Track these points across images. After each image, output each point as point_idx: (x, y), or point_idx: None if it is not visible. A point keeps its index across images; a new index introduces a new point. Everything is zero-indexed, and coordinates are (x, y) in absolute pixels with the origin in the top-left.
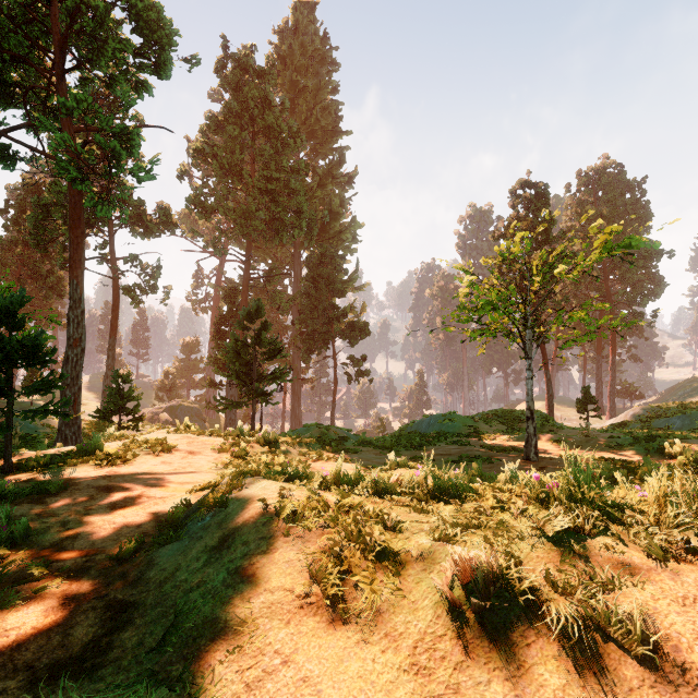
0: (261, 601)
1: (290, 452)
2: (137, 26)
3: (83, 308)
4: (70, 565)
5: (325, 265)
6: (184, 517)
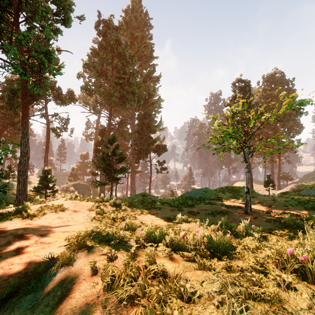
0: None
1: (127, 209)
2: None
3: (28, 137)
4: None
5: (146, 118)
6: (48, 267)
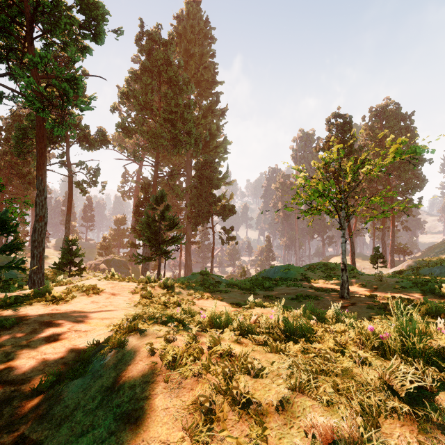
0: None
1: (182, 293)
2: (81, 8)
3: (46, 195)
4: None
5: (207, 168)
6: (93, 353)
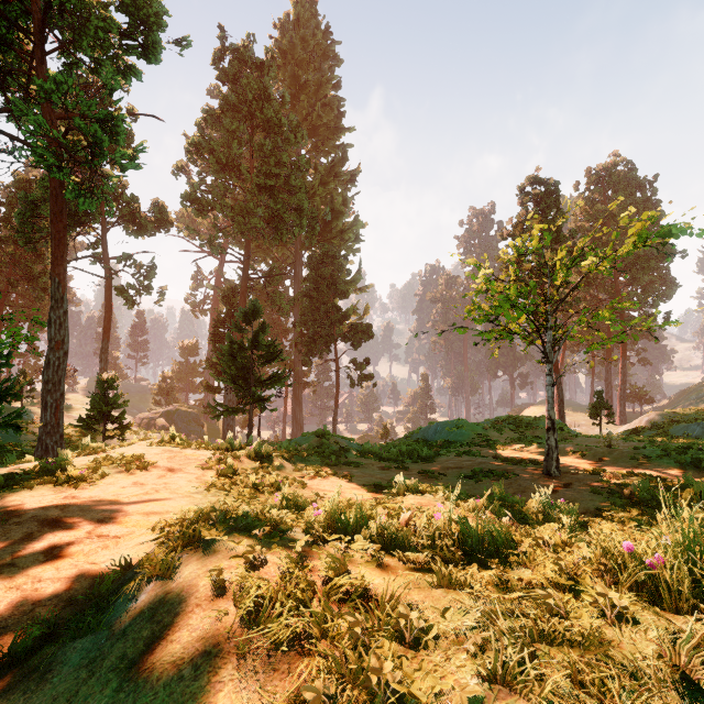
0: None
1: (285, 467)
2: (122, 3)
3: (66, 308)
4: None
5: (327, 265)
6: (119, 584)
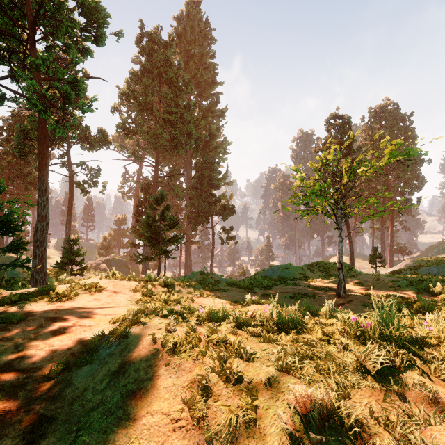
0: (143, 423)
1: (181, 291)
2: (82, 11)
3: (47, 196)
4: (13, 381)
5: (206, 168)
6: (99, 344)
